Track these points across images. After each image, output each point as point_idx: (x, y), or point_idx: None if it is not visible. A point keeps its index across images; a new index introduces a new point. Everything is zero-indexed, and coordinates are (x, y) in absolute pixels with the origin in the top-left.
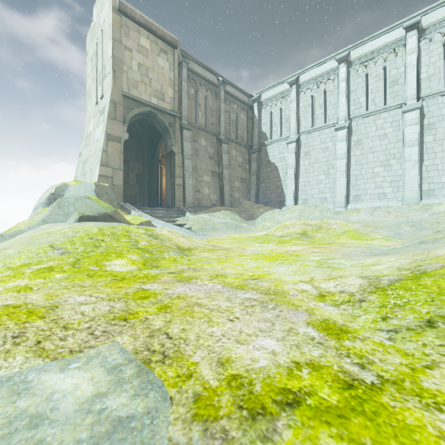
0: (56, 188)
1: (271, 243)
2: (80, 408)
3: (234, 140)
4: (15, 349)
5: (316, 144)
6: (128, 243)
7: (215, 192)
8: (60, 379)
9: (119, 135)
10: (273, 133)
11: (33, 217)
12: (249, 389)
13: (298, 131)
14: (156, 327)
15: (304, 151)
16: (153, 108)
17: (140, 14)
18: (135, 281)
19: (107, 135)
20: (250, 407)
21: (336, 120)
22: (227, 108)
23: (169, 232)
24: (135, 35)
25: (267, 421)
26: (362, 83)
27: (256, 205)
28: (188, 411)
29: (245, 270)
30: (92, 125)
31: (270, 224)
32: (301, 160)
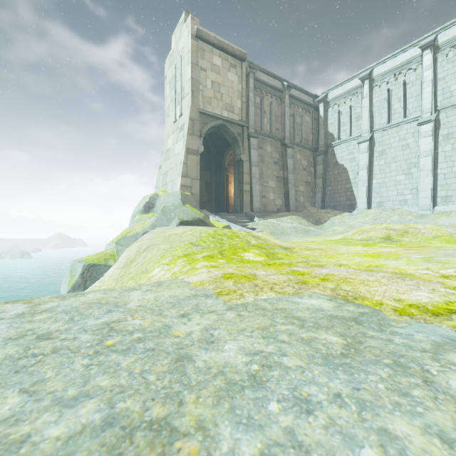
0: (150, 197)
1: (356, 245)
2: (334, 308)
3: (299, 143)
4: (264, 290)
5: (393, 142)
6: (242, 241)
7: (280, 197)
8: (307, 301)
9: (196, 148)
10: (341, 133)
11: (141, 222)
12: (425, 308)
13: (371, 128)
14: (331, 287)
15: (378, 150)
16: (224, 121)
17: (213, 36)
18: (281, 265)
19: (187, 149)
20: (431, 313)
21: (419, 114)
22: (292, 112)
23: (263, 234)
24: (209, 56)
25: (445, 316)
26: (453, 69)
27: (323, 209)
28: (394, 313)
29: (359, 262)
30: (171, 141)
31: (341, 229)
32: (375, 160)
